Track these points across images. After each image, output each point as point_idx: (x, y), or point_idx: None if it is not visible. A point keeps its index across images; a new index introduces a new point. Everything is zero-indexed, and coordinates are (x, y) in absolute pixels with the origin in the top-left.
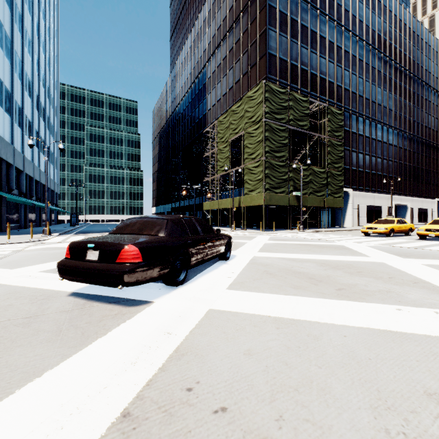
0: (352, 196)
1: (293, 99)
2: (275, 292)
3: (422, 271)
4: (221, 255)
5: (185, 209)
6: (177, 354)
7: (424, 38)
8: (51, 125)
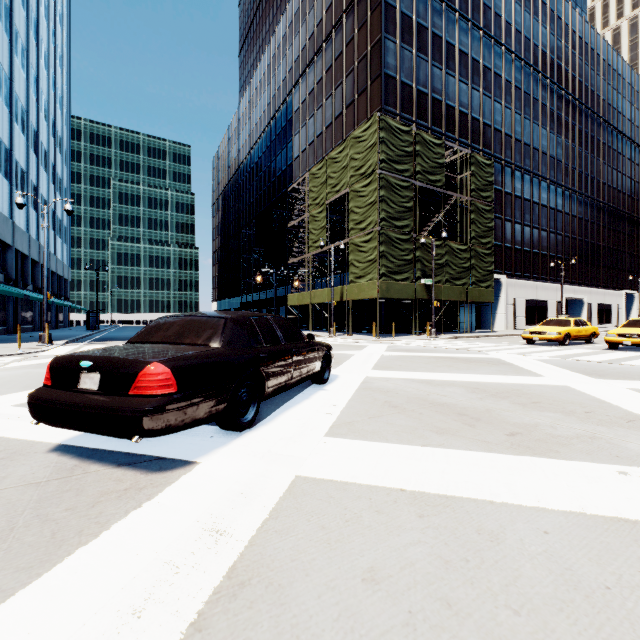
0: (505, 286)
1: (421, 141)
2: (407, 441)
3: (634, 401)
4: (316, 376)
5: (261, 305)
6: (230, 583)
7: (606, 58)
8: (58, 177)
